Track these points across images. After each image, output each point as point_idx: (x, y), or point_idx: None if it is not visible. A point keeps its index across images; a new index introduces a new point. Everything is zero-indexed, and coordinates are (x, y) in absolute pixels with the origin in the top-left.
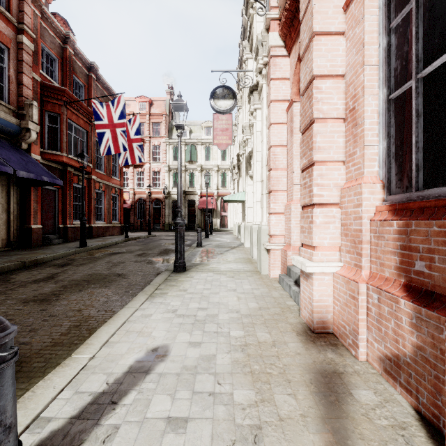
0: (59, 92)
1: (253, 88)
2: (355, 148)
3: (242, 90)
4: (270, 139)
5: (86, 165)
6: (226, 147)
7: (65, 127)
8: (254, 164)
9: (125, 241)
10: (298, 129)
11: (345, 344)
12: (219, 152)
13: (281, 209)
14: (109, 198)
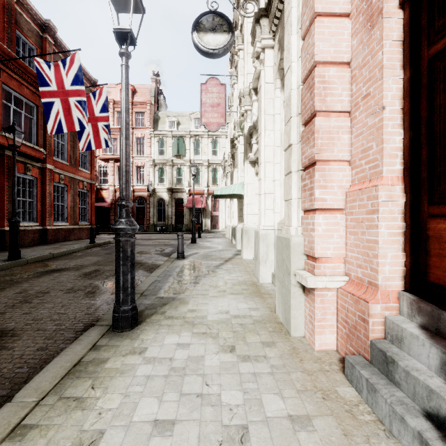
0: None
1: (260, 12)
2: None
3: (237, 55)
4: (314, 47)
5: (35, 149)
6: (217, 127)
7: None
8: (260, 135)
9: (88, 248)
10: (395, 4)
11: None
12: (210, 146)
13: (337, 200)
14: (74, 193)
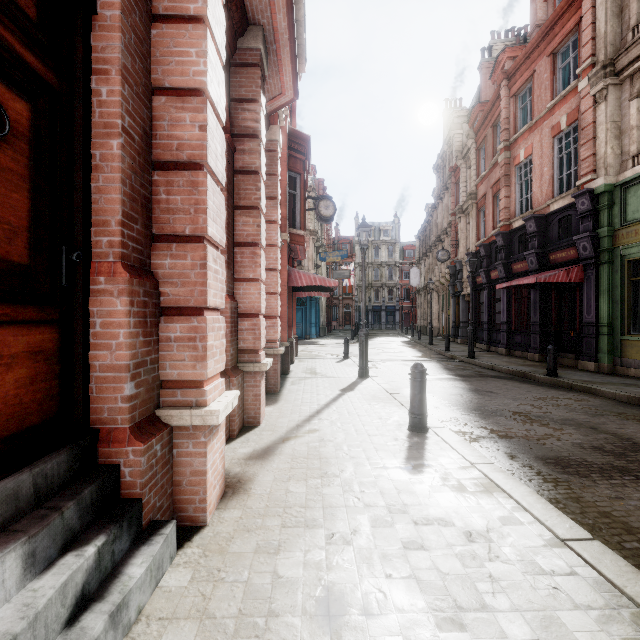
0: None
1: None
2: None
3: None
4: None
5: None
6: None
7: None
8: None
9: None
10: None
11: None
12: None
13: None
14: None
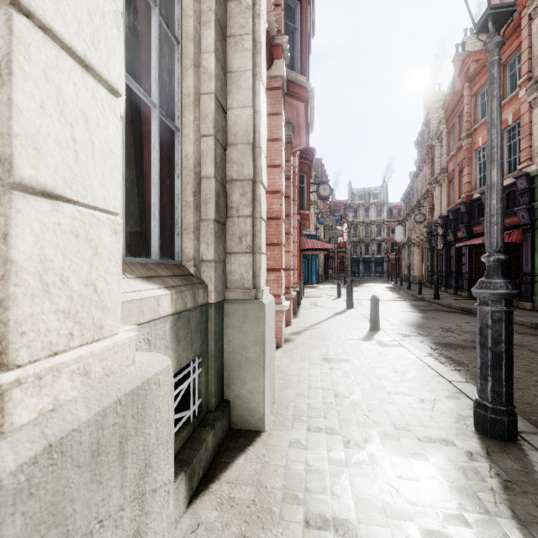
0: None
1: None
2: None
3: None
4: None
5: None
6: None
7: None
8: None
9: None
10: None
11: None
12: None
13: None
14: None
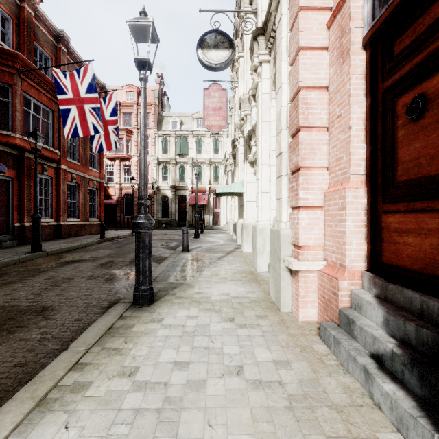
0: (10, 57)
1: (257, 31)
2: None
3: (238, 62)
4: (299, 75)
5: (51, 151)
6: (219, 129)
7: (20, 102)
8: (258, 140)
9: (99, 242)
10: (359, 46)
11: None
12: (212, 144)
13: (317, 199)
14: (85, 192)
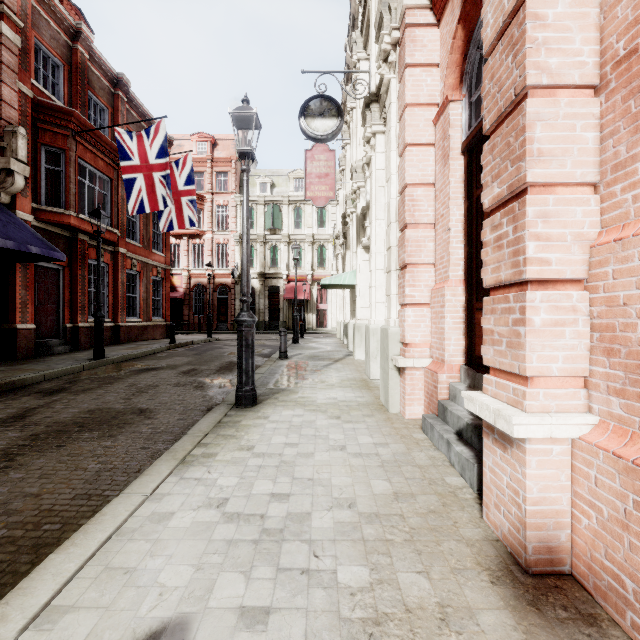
0: (64, 115)
1: (370, 98)
2: (639, 146)
3: (350, 114)
4: (405, 172)
5: (109, 231)
6: (325, 202)
7: (74, 171)
8: (371, 225)
9: (170, 348)
10: (458, 152)
11: (622, 621)
12: (315, 215)
13: (424, 297)
14: (147, 282)
